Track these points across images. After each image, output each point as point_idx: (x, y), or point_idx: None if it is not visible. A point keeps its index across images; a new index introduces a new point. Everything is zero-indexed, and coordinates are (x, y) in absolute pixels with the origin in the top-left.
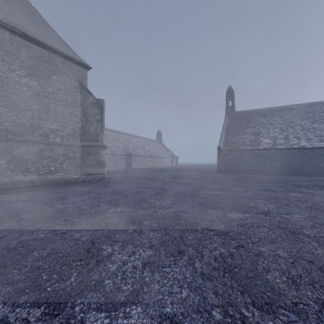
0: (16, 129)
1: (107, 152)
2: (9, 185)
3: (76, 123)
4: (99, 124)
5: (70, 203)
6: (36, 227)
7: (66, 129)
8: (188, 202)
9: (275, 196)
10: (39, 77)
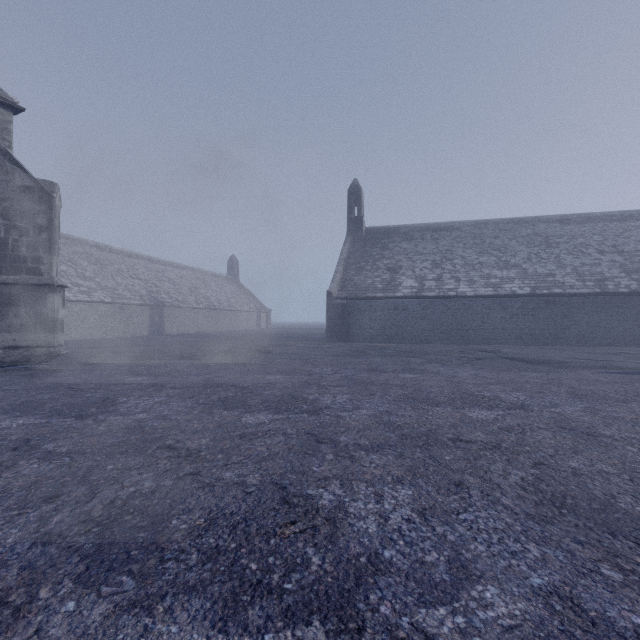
0: None
1: (102, 299)
2: None
3: None
4: (43, 236)
5: None
6: None
7: None
8: (196, 399)
9: (374, 379)
10: None
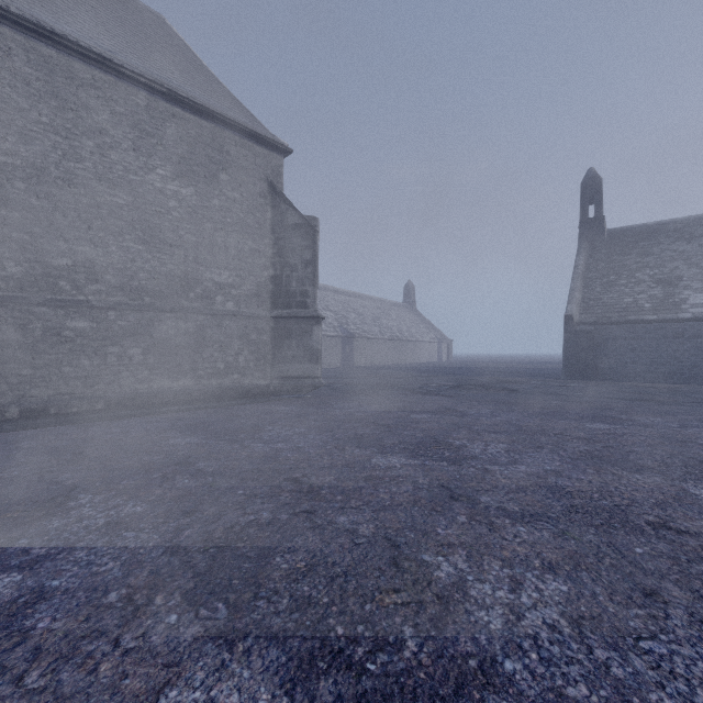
0: (158, 286)
1: None
2: (146, 398)
3: (263, 270)
4: (308, 270)
5: (277, 441)
6: (242, 494)
7: (244, 283)
8: (550, 450)
9: None
10: (196, 178)
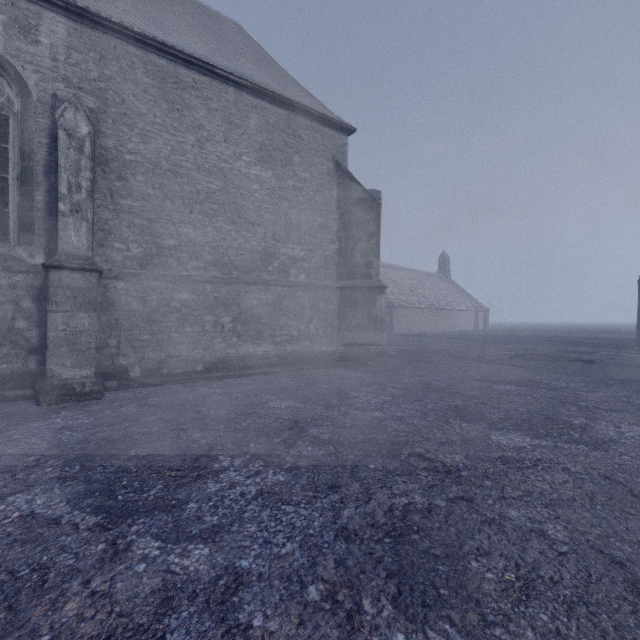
0: (244, 261)
1: None
2: (235, 362)
3: (330, 244)
4: (372, 242)
5: (372, 409)
6: (375, 468)
7: (313, 256)
8: None
9: None
10: (274, 162)
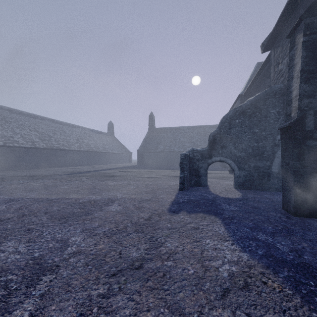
0: None
1: None
2: None
3: None
4: None
5: None
6: None
7: None
8: None
9: None
10: None
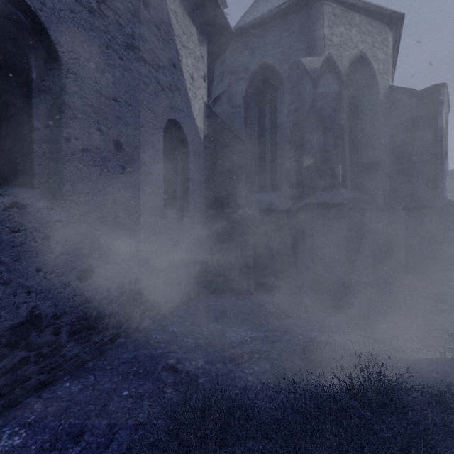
0: None
1: None
2: None
3: None
4: None
5: None
6: None
7: None
8: None
9: None
10: None
